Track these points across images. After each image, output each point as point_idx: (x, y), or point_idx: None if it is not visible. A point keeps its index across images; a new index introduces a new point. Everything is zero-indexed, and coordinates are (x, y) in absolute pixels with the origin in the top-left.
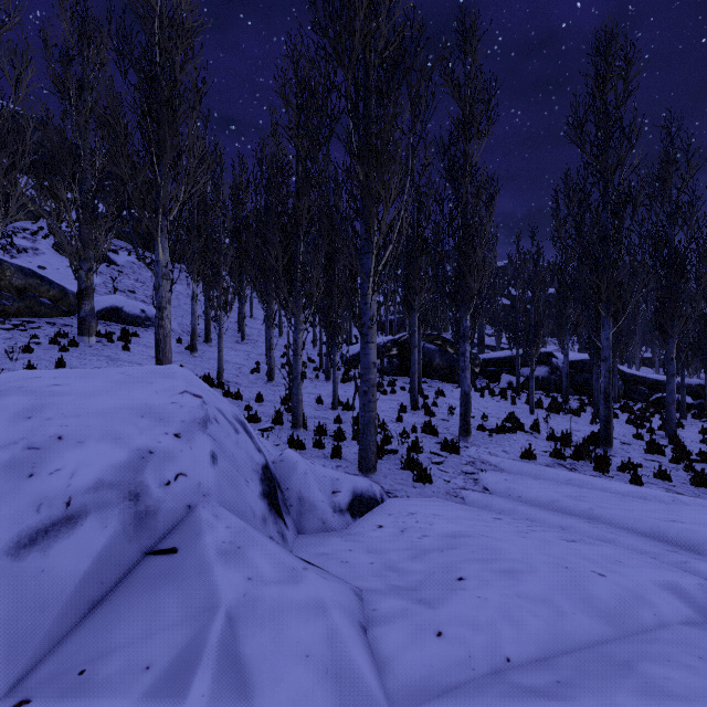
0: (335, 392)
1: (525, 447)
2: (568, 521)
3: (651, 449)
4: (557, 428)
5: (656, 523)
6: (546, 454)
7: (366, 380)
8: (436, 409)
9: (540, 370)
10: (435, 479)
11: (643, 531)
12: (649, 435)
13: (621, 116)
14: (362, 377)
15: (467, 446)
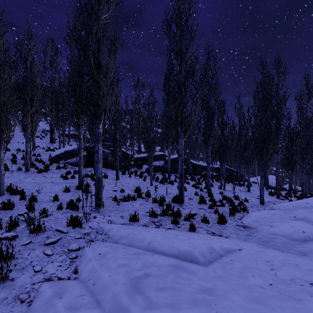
0: (0, 182)
1: (132, 214)
2: None
3: (201, 201)
4: (161, 193)
5: None
6: (148, 214)
7: None
8: None
9: (161, 162)
10: (23, 272)
11: None
12: (200, 192)
13: (187, 20)
14: None
15: (96, 216)
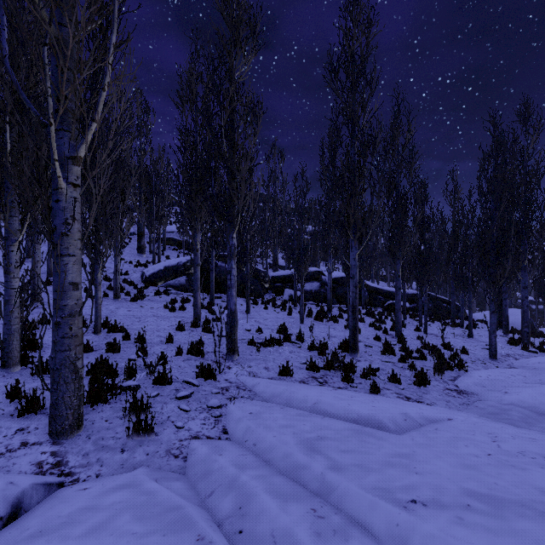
0: (97, 314)
1: (283, 364)
2: (285, 521)
3: (386, 350)
4: (319, 335)
5: (395, 515)
6: (304, 366)
7: (58, 307)
8: (218, 324)
9: (314, 285)
10: (164, 428)
11: (379, 533)
12: (384, 336)
13: (364, 65)
14: (54, 303)
15: (230, 366)
